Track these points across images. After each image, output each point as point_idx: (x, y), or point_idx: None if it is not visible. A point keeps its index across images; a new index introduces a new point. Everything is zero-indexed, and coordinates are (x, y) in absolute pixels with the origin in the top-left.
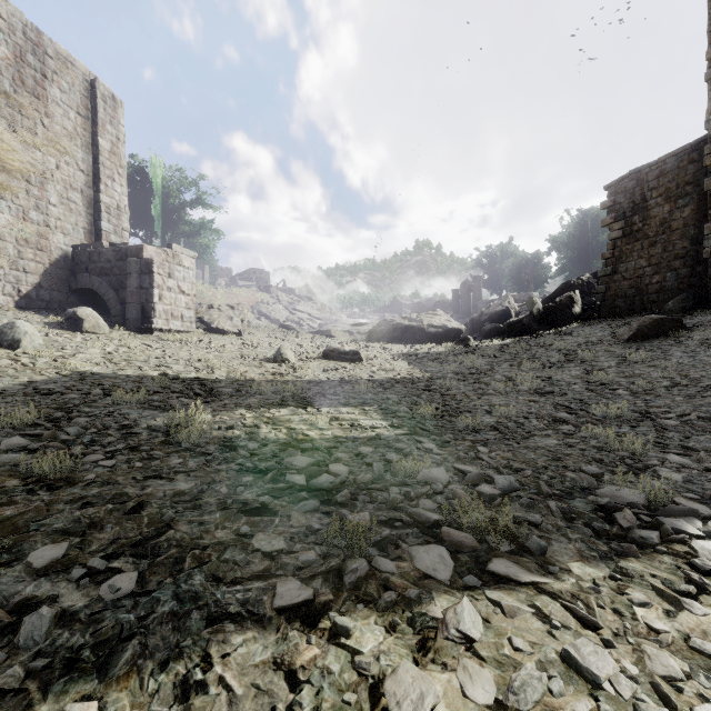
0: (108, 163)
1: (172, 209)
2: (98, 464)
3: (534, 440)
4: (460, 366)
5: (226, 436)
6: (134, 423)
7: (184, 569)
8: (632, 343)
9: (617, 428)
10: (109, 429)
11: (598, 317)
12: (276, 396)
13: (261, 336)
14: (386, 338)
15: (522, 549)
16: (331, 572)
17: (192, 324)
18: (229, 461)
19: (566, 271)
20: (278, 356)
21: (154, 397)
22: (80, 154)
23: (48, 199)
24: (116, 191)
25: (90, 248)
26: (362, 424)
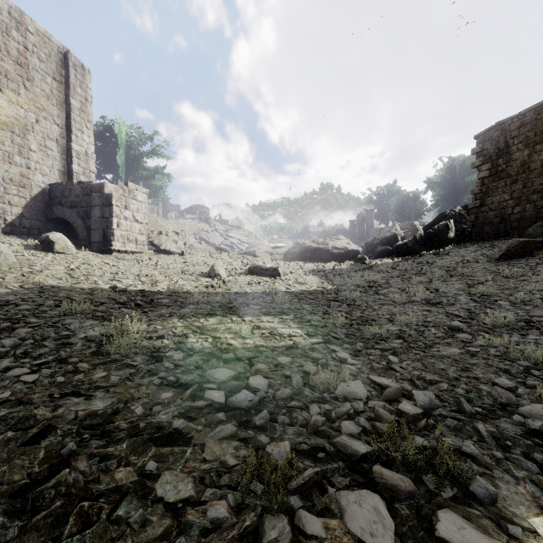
0: (78, 119)
1: (133, 158)
2: (19, 380)
3: (438, 348)
4: (360, 280)
5: (154, 346)
6: (73, 333)
7: (63, 536)
8: (502, 261)
9: (508, 336)
10: (47, 339)
11: (468, 240)
12: (206, 306)
13: (200, 256)
14: (299, 257)
15: (466, 494)
16: (245, 538)
17: (144, 247)
18: (152, 374)
19: (439, 206)
20: (211, 271)
21: (99, 307)
22: (55, 111)
23: (29, 146)
24: (84, 141)
25: (63, 185)
26: (281, 333)
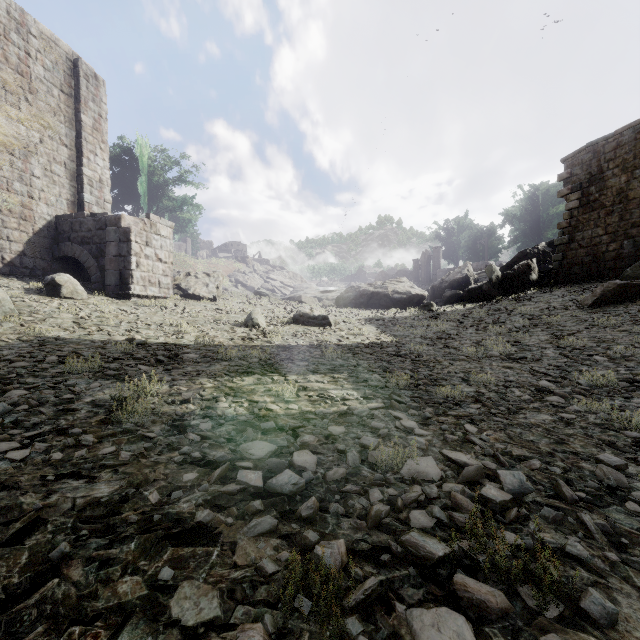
0: (90, 139)
1: (157, 186)
2: (4, 457)
3: (525, 415)
4: (426, 330)
5: (177, 412)
6: (78, 397)
7: None
8: (596, 308)
9: (609, 399)
10: (44, 404)
11: (554, 283)
12: (242, 362)
13: (235, 301)
14: (352, 303)
15: (576, 612)
16: None
17: (169, 291)
18: (173, 448)
19: (518, 242)
20: (249, 320)
21: (112, 364)
22: (63, 130)
23: (32, 171)
24: (98, 165)
25: (72, 218)
26: (332, 396)
